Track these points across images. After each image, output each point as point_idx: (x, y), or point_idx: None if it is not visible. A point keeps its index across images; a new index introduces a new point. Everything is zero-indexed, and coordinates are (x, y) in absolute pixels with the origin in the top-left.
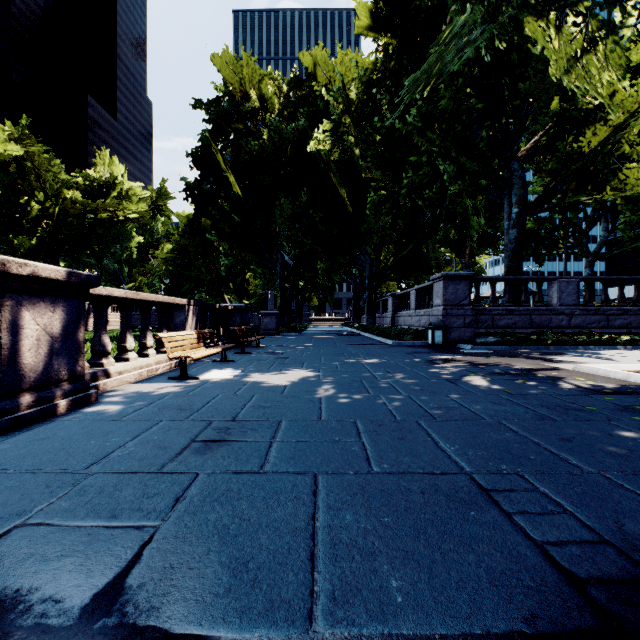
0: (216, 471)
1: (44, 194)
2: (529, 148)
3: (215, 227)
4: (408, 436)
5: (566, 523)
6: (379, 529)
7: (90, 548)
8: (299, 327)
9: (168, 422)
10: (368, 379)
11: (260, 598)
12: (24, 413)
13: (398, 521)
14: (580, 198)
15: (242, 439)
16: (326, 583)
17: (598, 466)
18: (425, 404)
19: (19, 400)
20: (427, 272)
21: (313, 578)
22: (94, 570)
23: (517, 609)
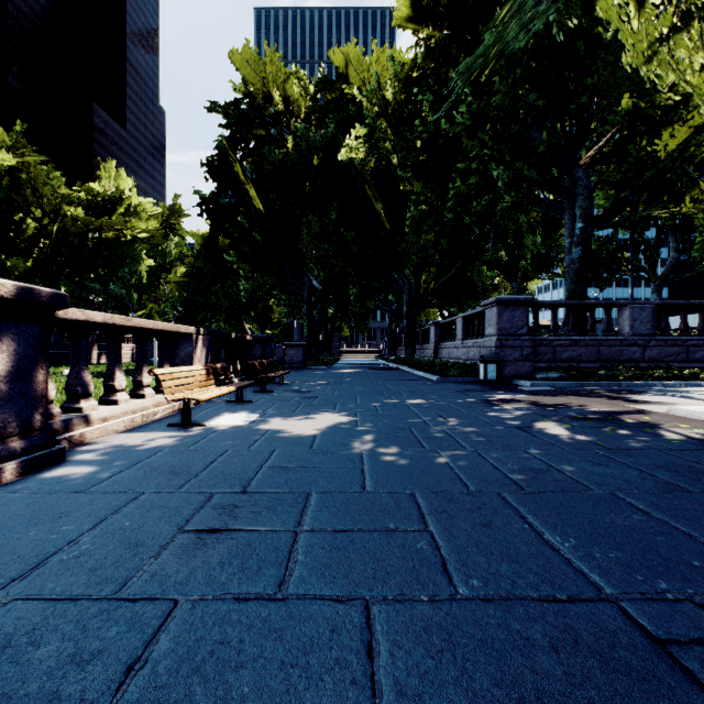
0: (207, 595)
1: (41, 210)
2: (593, 155)
3: (233, 247)
4: (494, 521)
5: None
6: None
7: None
8: (329, 360)
9: (152, 495)
10: (418, 426)
11: None
12: None
13: None
14: (654, 211)
15: (253, 527)
16: None
17: None
18: (501, 464)
19: None
20: (473, 298)
21: None
22: None
23: None
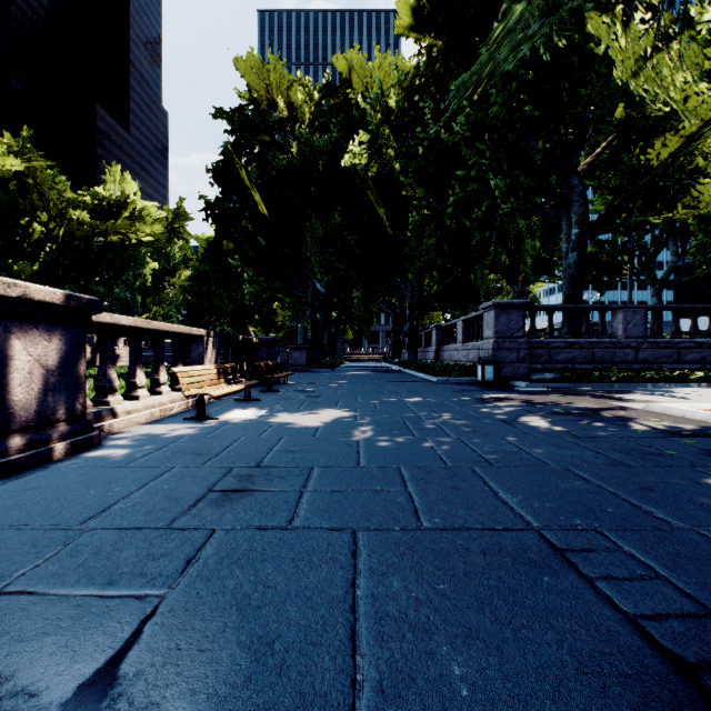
0: (236, 527)
1: (47, 214)
2: (590, 162)
3: (238, 251)
4: (462, 485)
5: (661, 591)
6: (434, 599)
7: (78, 624)
8: (332, 363)
9: (181, 469)
10: (412, 420)
11: (288, 690)
12: (13, 458)
13: (456, 589)
14: (648, 217)
15: (267, 488)
16: (371, 670)
17: (689, 520)
18: (479, 448)
19: (7, 443)
20: (475, 301)
21: (355, 663)
22: (81, 653)
23: (615, 705)
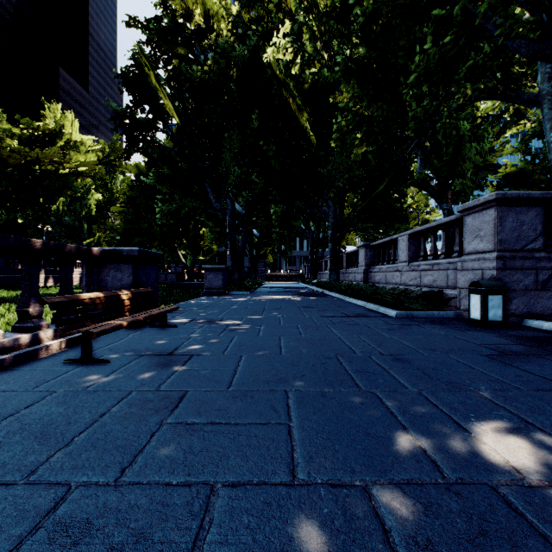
0: None
1: None
2: None
3: (151, 165)
4: None
5: None
6: None
7: None
8: (252, 284)
9: None
10: None
11: None
12: None
13: None
14: None
15: None
16: None
17: None
18: None
19: None
20: (401, 220)
21: None
22: None
23: None
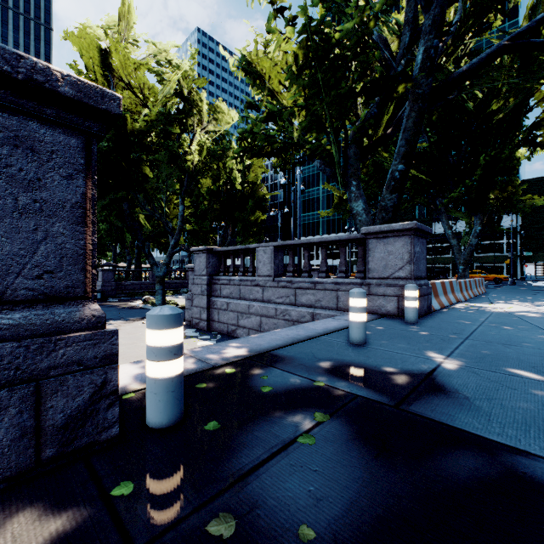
0: None
1: None
2: None
3: None
4: None
5: None
6: None
7: None
8: None
9: None
10: None
11: None
12: None
13: None
14: (163, 239)
15: None
16: None
17: None
18: None
19: None
20: (105, 256)
21: None
22: None
23: None
